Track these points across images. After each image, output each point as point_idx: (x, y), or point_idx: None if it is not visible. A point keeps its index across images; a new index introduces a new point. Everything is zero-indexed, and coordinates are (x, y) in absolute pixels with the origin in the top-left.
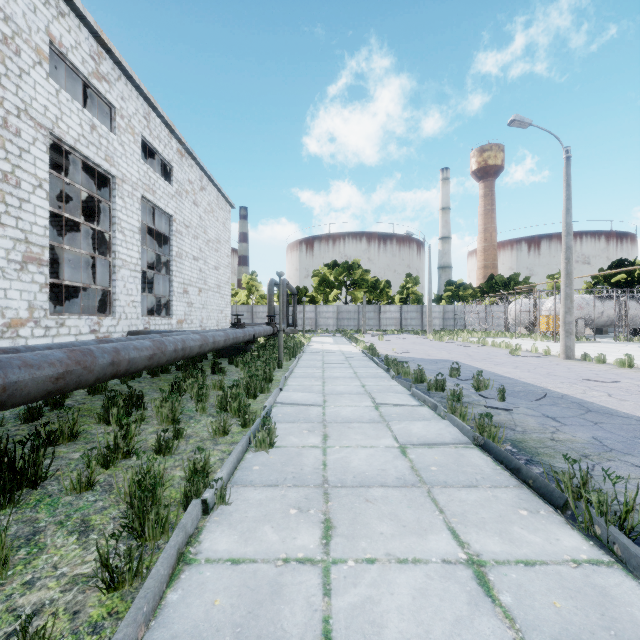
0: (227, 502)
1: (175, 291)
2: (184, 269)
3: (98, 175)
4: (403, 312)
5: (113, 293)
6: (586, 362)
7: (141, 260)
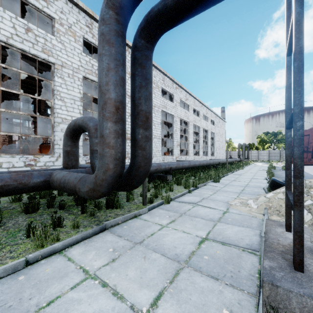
0: (239, 170)
1: (214, 150)
2: (216, 144)
3: (204, 129)
4: None
5: (207, 152)
6: None
7: None
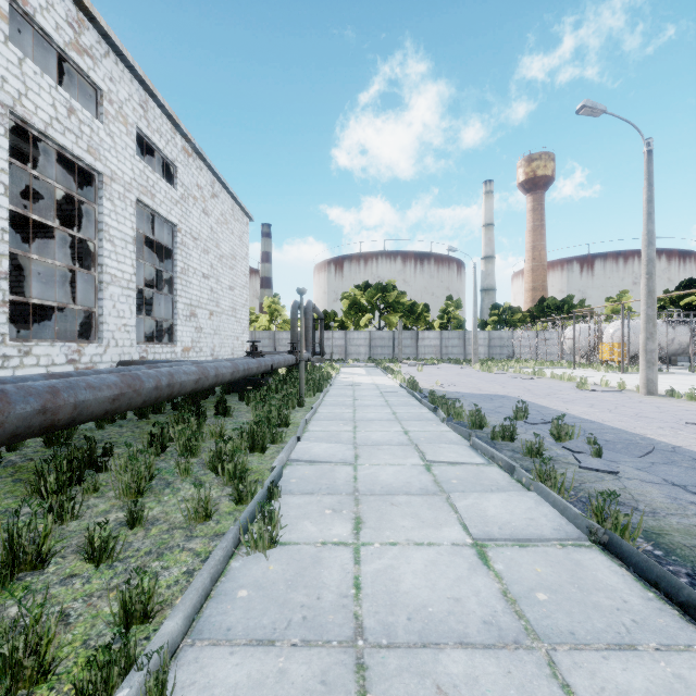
0: None
1: (180, 314)
2: (191, 288)
3: (81, 172)
4: (443, 339)
5: (99, 315)
6: (674, 399)
7: (139, 277)
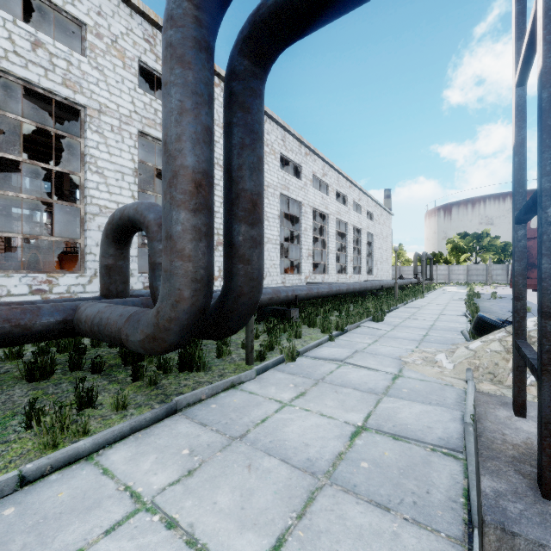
0: (417, 299)
1: (373, 264)
2: (376, 254)
3: (355, 228)
4: None
5: (361, 267)
6: None
7: None
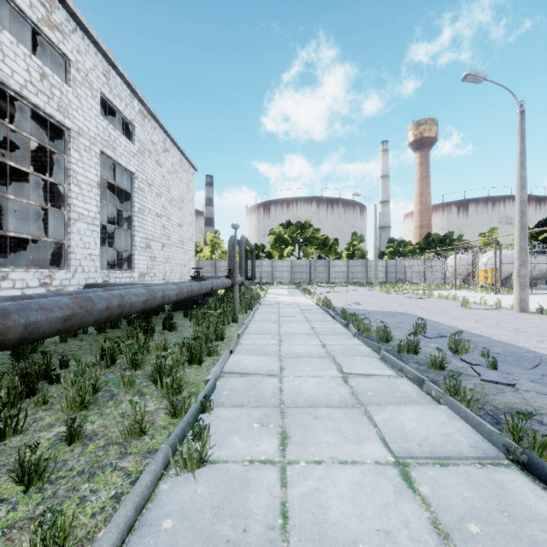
0: None
1: (137, 245)
2: (147, 225)
3: (54, 128)
4: (350, 266)
5: (68, 246)
6: (544, 315)
7: (104, 215)
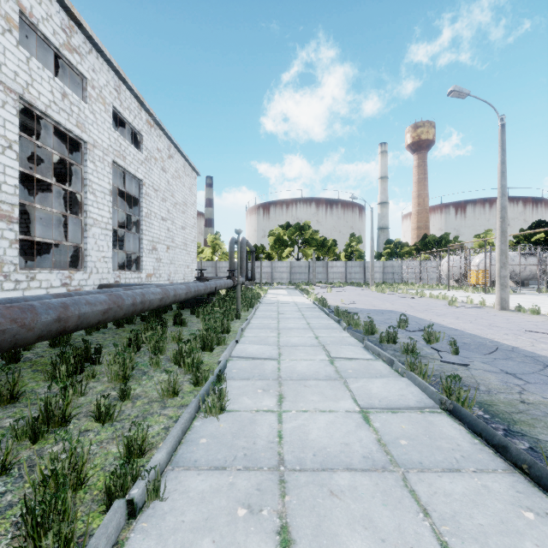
0: (161, 497)
1: (144, 248)
2: (153, 228)
3: (71, 141)
4: (348, 267)
5: (84, 249)
6: (521, 313)
7: (113, 220)
